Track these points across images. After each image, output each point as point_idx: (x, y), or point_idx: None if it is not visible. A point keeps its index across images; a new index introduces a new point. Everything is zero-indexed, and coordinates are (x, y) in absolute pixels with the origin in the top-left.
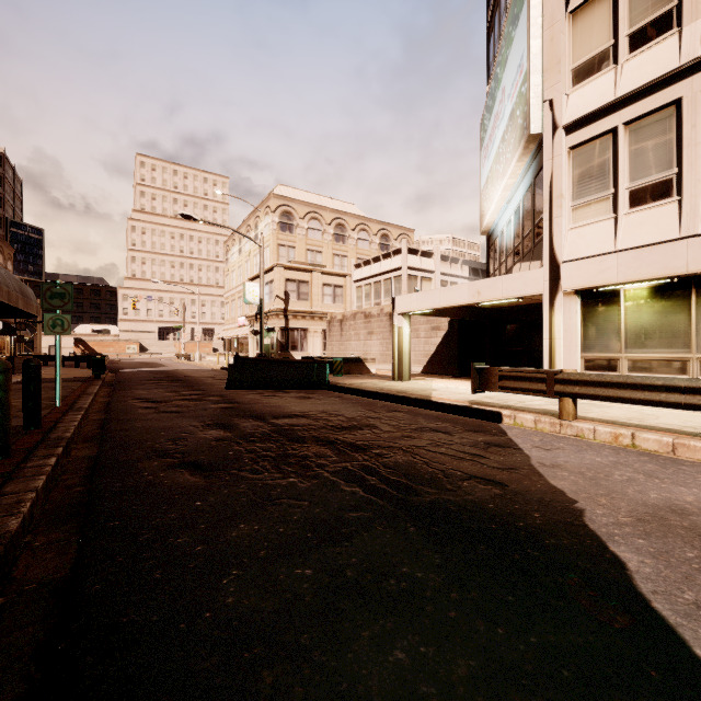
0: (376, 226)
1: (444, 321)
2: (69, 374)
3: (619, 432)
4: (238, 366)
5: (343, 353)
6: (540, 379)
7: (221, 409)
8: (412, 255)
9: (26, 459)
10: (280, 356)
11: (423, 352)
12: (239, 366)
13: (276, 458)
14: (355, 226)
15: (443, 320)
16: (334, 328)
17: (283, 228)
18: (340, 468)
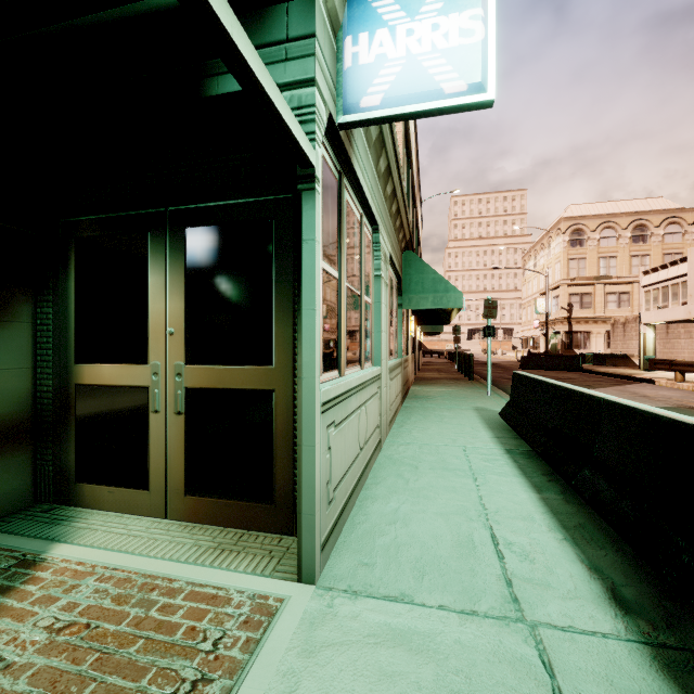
0: (692, 214)
1: None
2: (435, 360)
3: (689, 385)
4: (525, 357)
5: (625, 350)
6: (667, 364)
7: None
8: None
9: None
10: (564, 353)
11: None
12: (526, 357)
13: None
14: (660, 222)
15: None
16: (617, 329)
17: (572, 244)
18: None
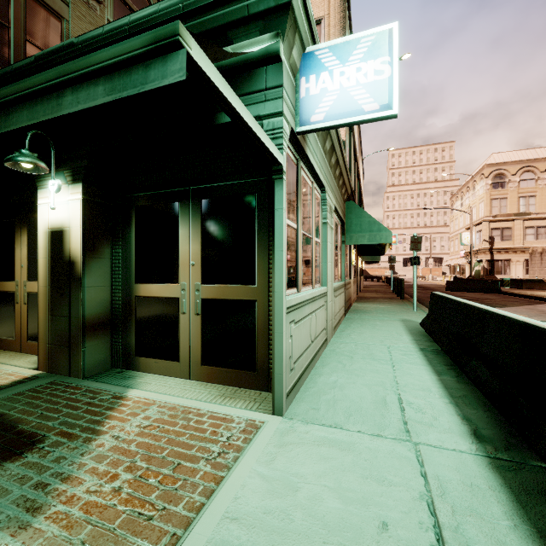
0: None
1: None
2: (375, 284)
3: None
4: (451, 281)
5: (542, 276)
6: None
7: None
8: None
9: None
10: (486, 278)
11: None
12: (451, 281)
13: None
14: None
15: None
16: (535, 258)
17: (495, 186)
18: None
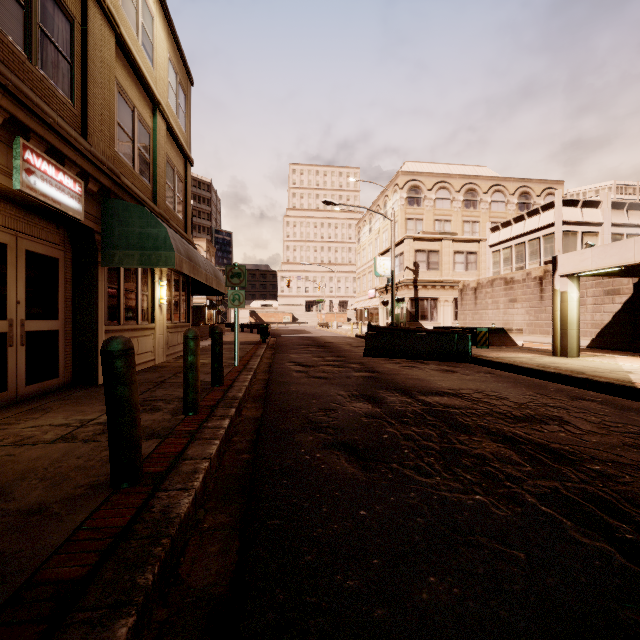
0: (513, 184)
1: (626, 282)
2: (246, 338)
3: None
4: (374, 335)
5: (477, 322)
6: None
7: (363, 378)
8: (569, 208)
9: (208, 417)
10: (410, 325)
11: (590, 321)
12: (375, 335)
13: (442, 453)
14: (488, 188)
15: (624, 281)
16: (467, 296)
17: (410, 202)
18: (546, 489)
